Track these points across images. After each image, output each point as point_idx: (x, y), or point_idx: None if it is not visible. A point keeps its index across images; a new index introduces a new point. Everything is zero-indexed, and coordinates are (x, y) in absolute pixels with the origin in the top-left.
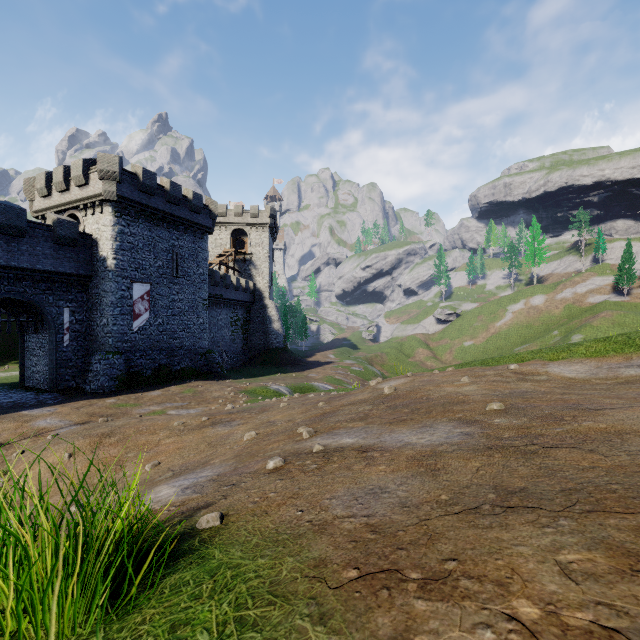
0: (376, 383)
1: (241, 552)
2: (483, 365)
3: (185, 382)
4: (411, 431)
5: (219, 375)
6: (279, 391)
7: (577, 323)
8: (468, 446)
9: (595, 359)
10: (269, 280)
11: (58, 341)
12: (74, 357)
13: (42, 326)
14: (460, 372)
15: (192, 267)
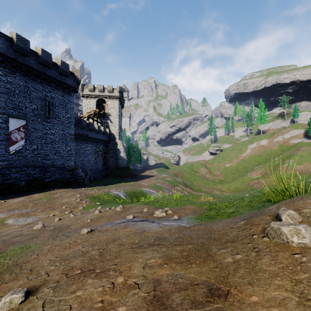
0: None
1: None
2: None
3: (50, 190)
4: None
5: (80, 184)
6: (118, 196)
7: (287, 154)
8: None
9: None
10: (118, 128)
11: None
12: None
13: None
14: None
15: (62, 112)
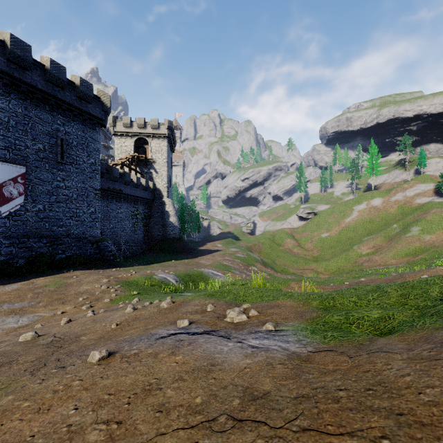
0: None
1: None
2: None
3: (62, 272)
4: None
5: (109, 263)
6: (165, 280)
7: (411, 218)
8: None
9: None
10: (167, 181)
11: None
12: None
13: None
14: None
15: (81, 156)
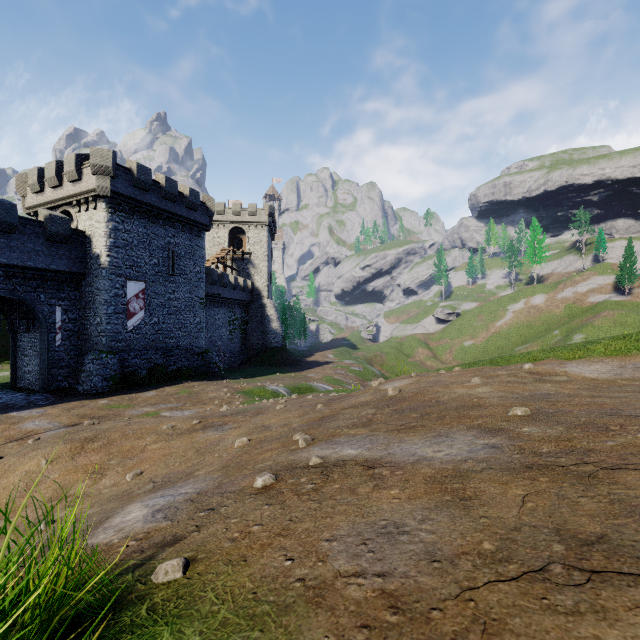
0: (378, 384)
1: (200, 636)
2: (492, 365)
3: (181, 382)
4: (424, 441)
5: (216, 375)
6: (277, 391)
7: (578, 323)
8: (500, 464)
9: (617, 358)
10: (268, 279)
11: (50, 340)
12: (67, 357)
13: (33, 325)
14: (469, 372)
15: (189, 265)
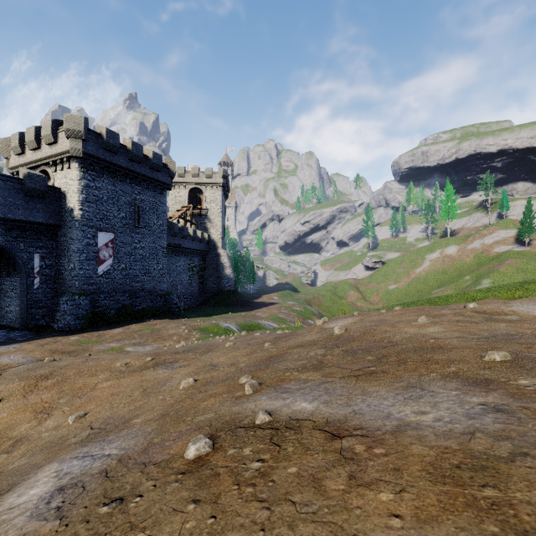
0: (322, 322)
1: None
2: (431, 304)
3: (145, 321)
4: (394, 395)
5: (176, 314)
6: (229, 328)
7: (486, 269)
8: (534, 445)
9: None
10: (222, 232)
11: (29, 284)
12: (44, 298)
13: (14, 270)
14: (410, 311)
15: (152, 219)
